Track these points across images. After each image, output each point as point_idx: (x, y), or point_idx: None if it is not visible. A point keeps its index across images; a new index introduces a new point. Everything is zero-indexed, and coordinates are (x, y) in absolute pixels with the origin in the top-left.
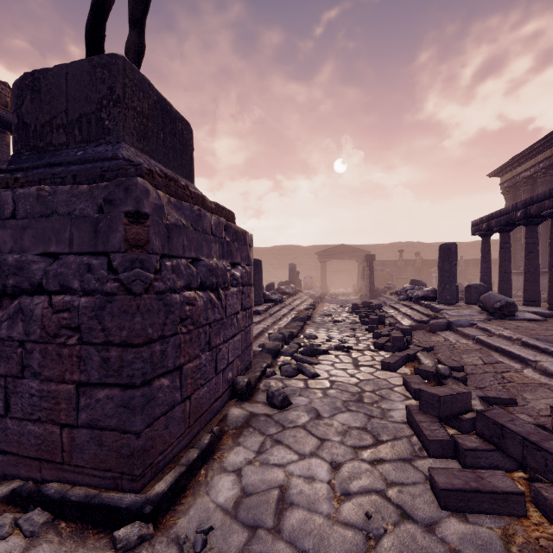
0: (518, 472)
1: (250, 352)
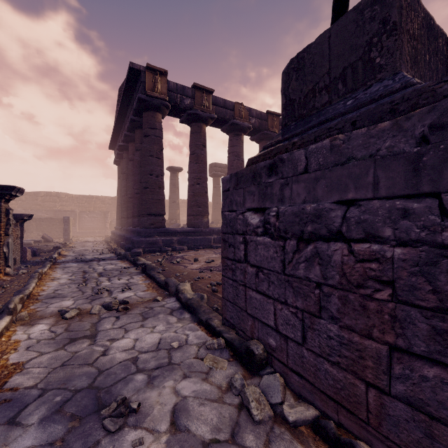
0: None
1: None
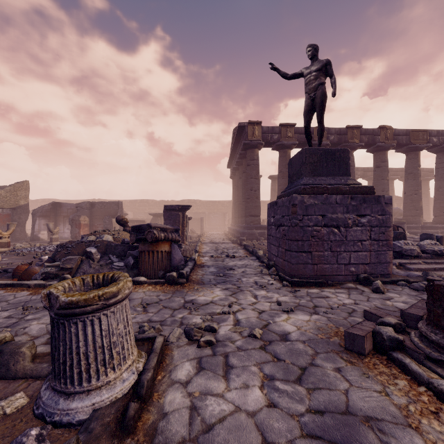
0: None
1: (386, 267)
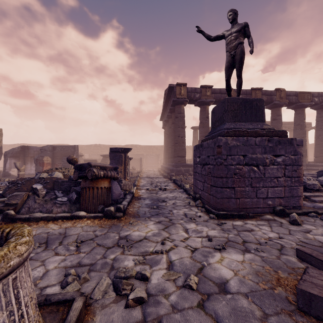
0: None
1: (298, 200)
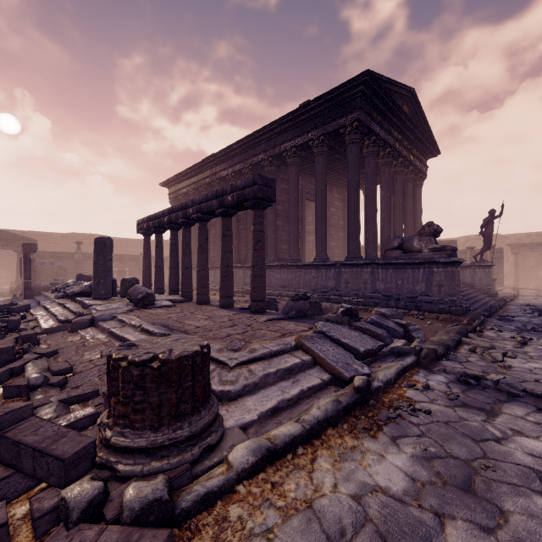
0: (41, 484)
1: None
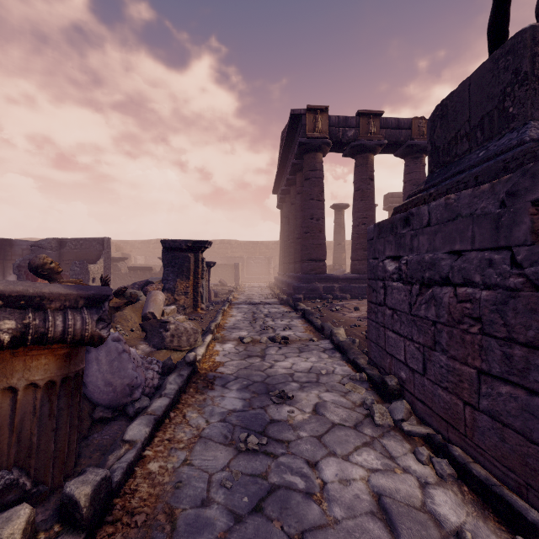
0: None
1: None
